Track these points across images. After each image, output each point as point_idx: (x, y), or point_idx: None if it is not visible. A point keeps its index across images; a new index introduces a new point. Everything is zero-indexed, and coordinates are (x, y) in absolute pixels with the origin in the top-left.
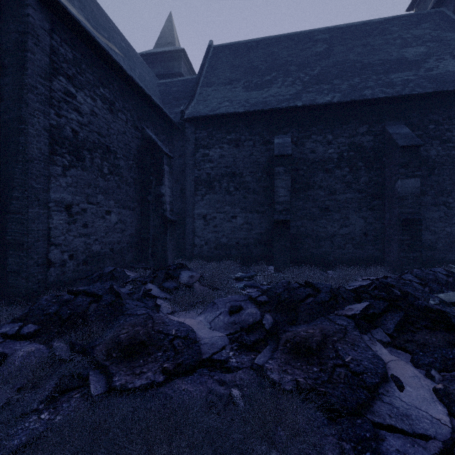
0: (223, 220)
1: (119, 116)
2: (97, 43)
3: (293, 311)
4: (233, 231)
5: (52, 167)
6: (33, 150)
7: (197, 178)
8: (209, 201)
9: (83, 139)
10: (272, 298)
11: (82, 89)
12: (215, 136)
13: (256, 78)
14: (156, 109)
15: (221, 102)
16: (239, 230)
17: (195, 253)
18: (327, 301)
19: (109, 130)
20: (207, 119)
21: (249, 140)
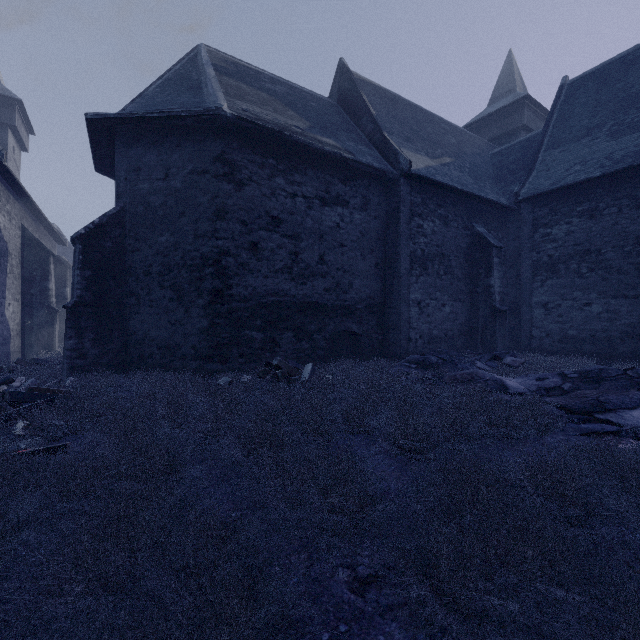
0: (571, 309)
1: (451, 225)
2: (436, 182)
3: (596, 383)
4: (586, 321)
5: (411, 278)
6: (402, 270)
7: (535, 262)
8: (551, 287)
9: (427, 254)
10: (582, 374)
11: (426, 218)
12: (560, 210)
13: (632, 114)
14: (485, 202)
15: (569, 168)
16: (596, 320)
17: (533, 346)
18: (634, 379)
19: (443, 240)
20: (548, 194)
21: (610, 207)
